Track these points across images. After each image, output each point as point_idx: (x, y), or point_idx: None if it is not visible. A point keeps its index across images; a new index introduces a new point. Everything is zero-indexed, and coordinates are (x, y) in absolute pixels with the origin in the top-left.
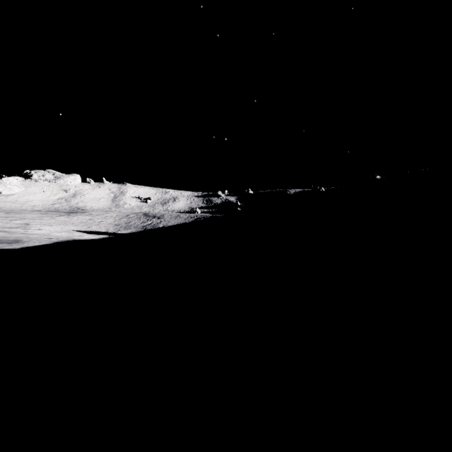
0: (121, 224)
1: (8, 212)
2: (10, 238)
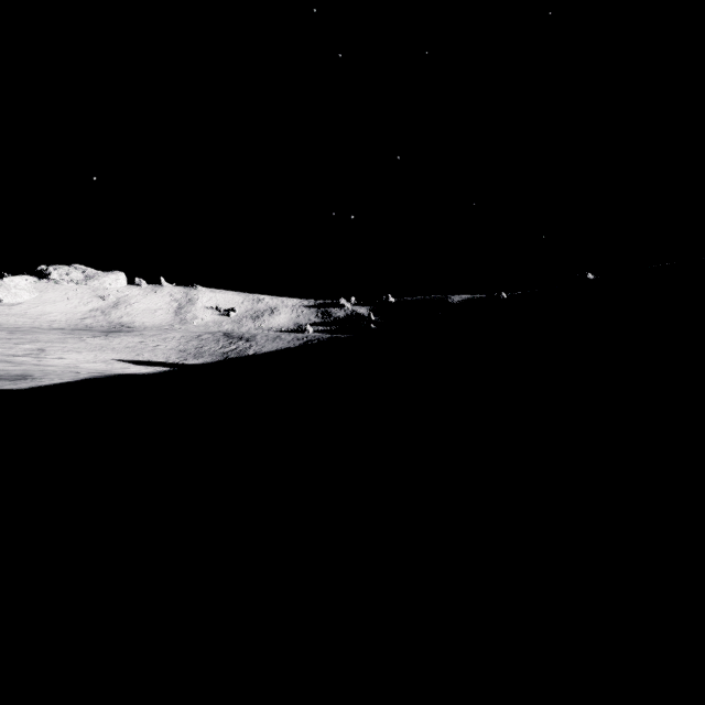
0: (189, 351)
1: (13, 332)
2: (15, 372)
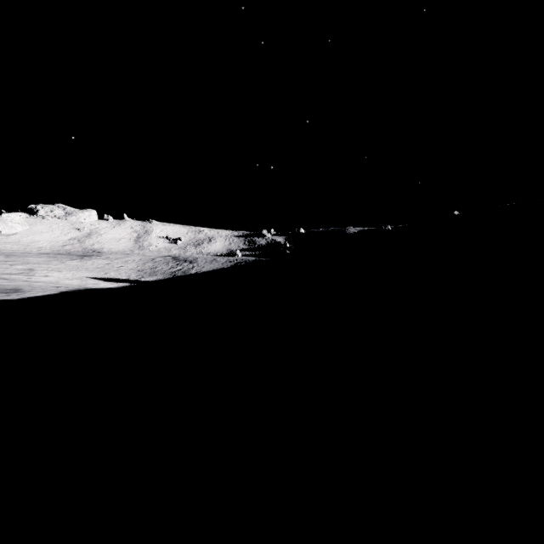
0: (146, 270)
1: (9, 256)
2: (9, 286)
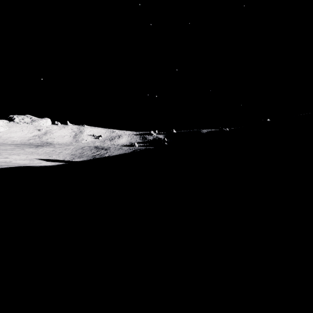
0: (76, 154)
1: None
2: None
